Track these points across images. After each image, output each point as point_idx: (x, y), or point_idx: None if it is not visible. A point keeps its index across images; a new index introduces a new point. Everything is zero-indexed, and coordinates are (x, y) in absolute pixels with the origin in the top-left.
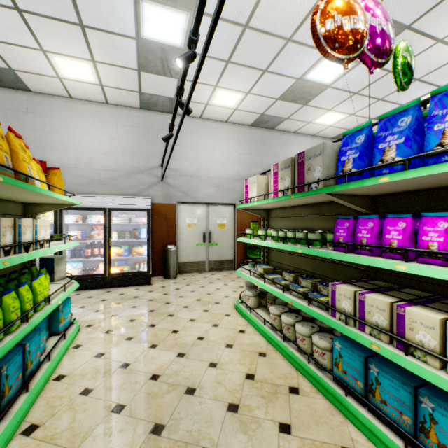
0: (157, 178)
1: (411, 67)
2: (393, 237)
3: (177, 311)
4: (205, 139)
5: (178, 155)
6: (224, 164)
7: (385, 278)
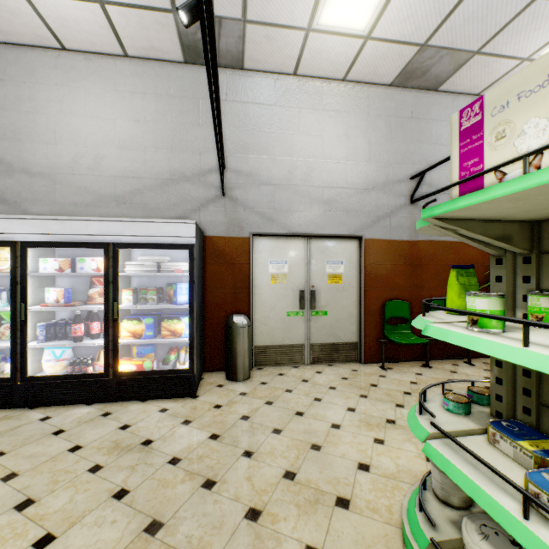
0: (216, 189)
1: None
2: None
3: (222, 545)
4: (303, 115)
5: (253, 147)
6: (339, 160)
7: None
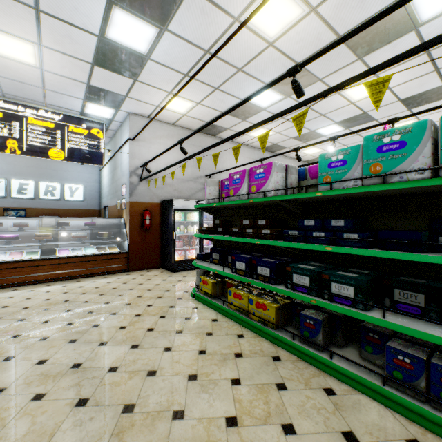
0: None
1: None
2: None
3: None
4: None
5: None
6: None
7: None
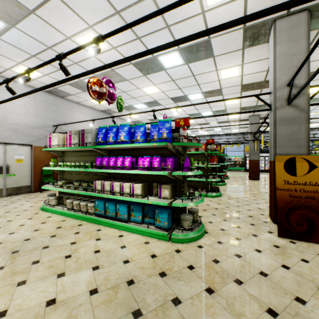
0: None
1: (122, 105)
2: (111, 163)
3: None
4: (3, 92)
5: None
6: (22, 114)
7: (113, 177)
